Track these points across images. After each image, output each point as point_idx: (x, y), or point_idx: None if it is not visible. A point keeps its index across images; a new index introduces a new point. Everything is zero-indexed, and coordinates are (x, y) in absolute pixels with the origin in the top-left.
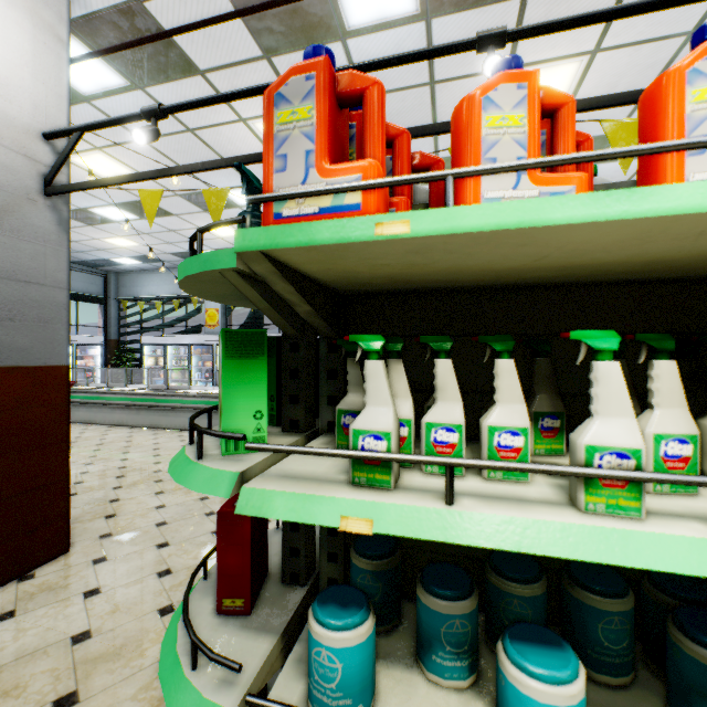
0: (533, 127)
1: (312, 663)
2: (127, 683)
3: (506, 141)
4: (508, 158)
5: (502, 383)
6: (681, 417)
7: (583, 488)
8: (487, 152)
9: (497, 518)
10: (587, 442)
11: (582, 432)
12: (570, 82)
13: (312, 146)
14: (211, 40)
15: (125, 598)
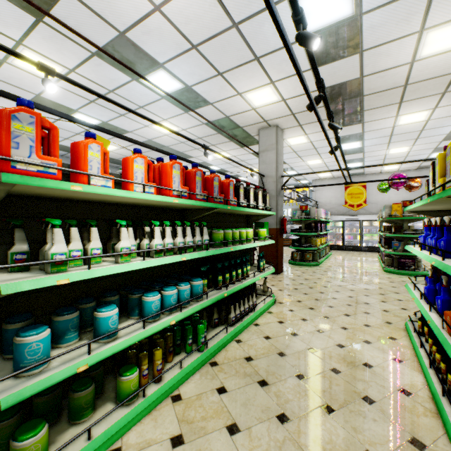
0: (102, 159)
1: (25, 355)
2: None
3: (95, 161)
4: (96, 166)
5: (94, 235)
6: (133, 240)
7: (120, 258)
8: (90, 163)
9: (104, 268)
10: (121, 247)
11: (120, 245)
12: None
13: (34, 144)
14: None
15: None
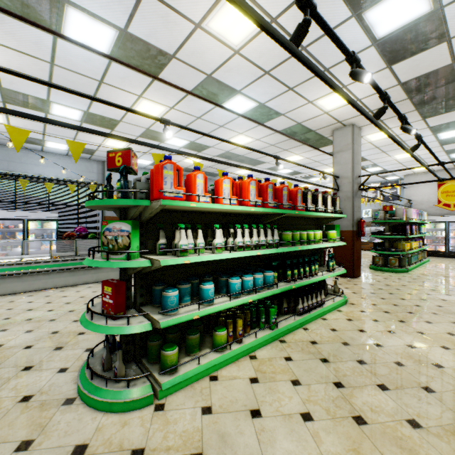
0: (204, 183)
1: (168, 302)
2: (9, 415)
3: (200, 185)
4: (201, 189)
5: (199, 234)
6: (223, 238)
7: (216, 250)
8: (197, 187)
9: (207, 256)
10: (216, 242)
11: (215, 241)
12: (161, 112)
13: (172, 181)
14: None
15: None
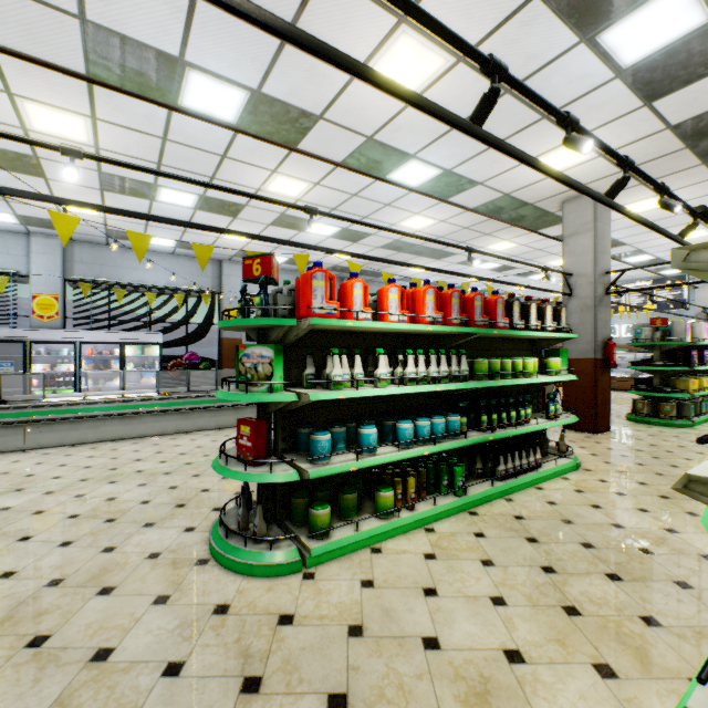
0: (363, 295)
1: (318, 448)
2: (139, 570)
3: (358, 298)
4: (359, 302)
5: (357, 362)
6: (388, 368)
7: (379, 383)
8: (355, 300)
9: (367, 390)
10: (379, 373)
11: (378, 371)
12: (302, 191)
13: (324, 294)
14: (31, 36)
15: (54, 562)
